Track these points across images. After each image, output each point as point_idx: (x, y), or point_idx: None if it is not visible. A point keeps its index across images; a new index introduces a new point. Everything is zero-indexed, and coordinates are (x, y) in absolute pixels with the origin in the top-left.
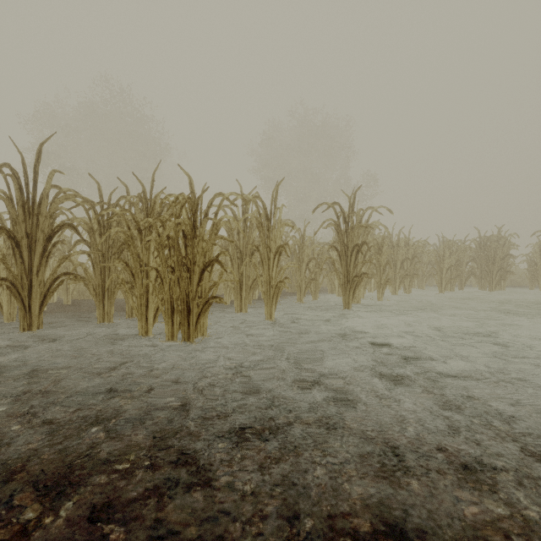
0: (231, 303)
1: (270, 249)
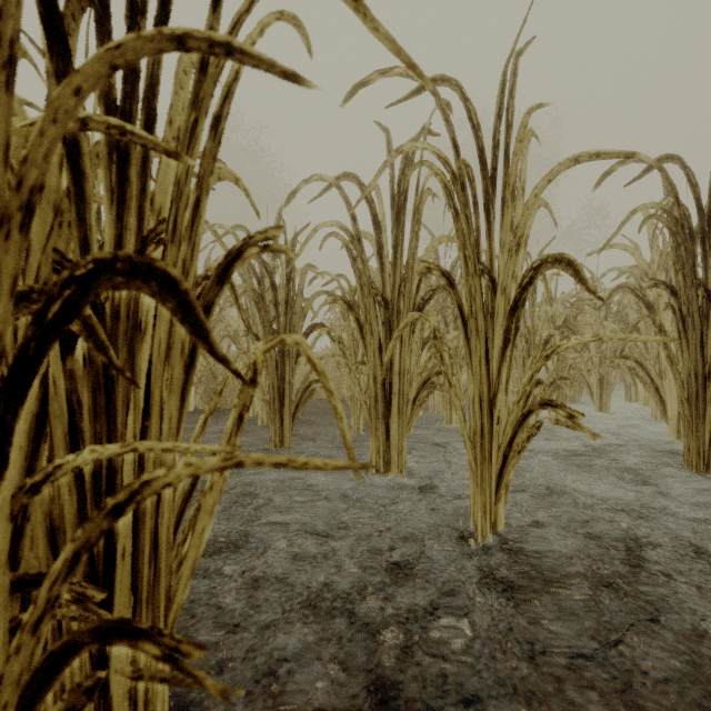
0: (365, 430)
1: (493, 281)
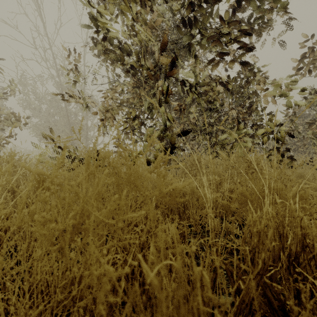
0: None
1: None
